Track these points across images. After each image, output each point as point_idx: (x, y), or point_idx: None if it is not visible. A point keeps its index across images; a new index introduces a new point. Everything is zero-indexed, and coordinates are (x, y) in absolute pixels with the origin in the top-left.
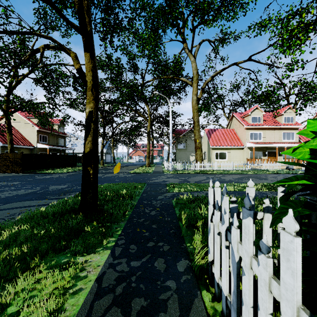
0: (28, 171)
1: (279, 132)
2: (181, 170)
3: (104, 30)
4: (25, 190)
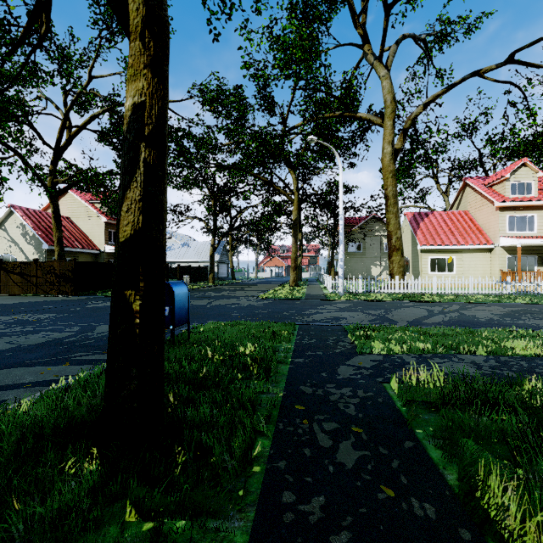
0: (86, 292)
1: None
2: (360, 293)
3: None
4: (45, 334)
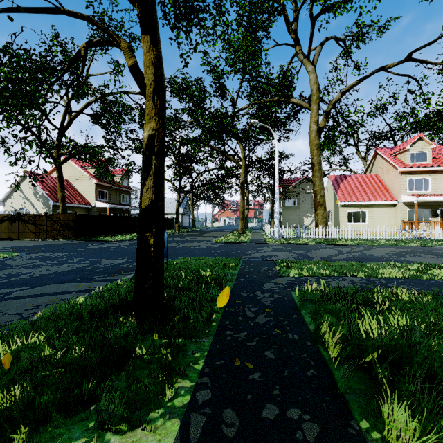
0: (83, 237)
1: None
2: (292, 238)
3: (176, 13)
4: (68, 265)
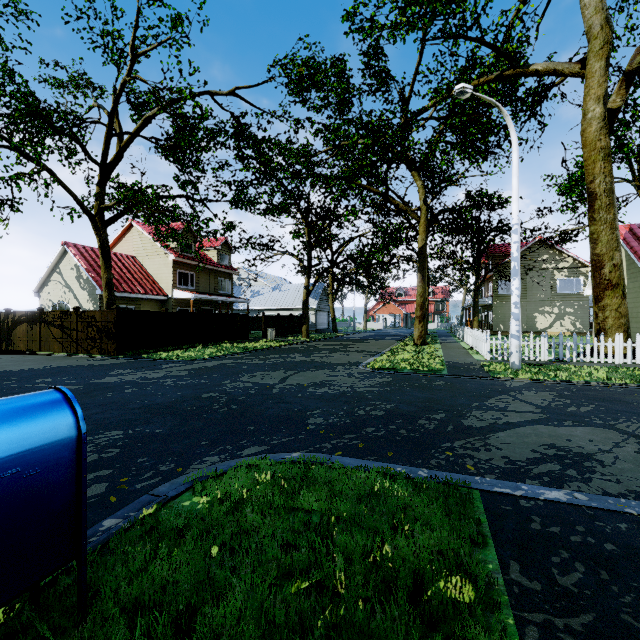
0: (133, 351)
1: None
2: (547, 362)
3: None
4: None
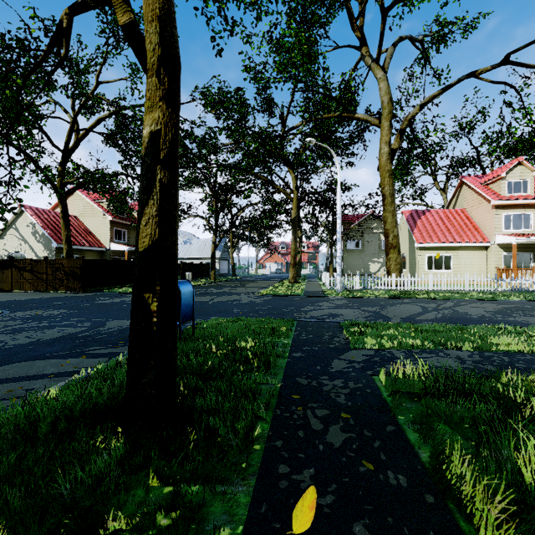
0: (93, 288)
1: None
2: (358, 289)
3: None
4: (60, 329)
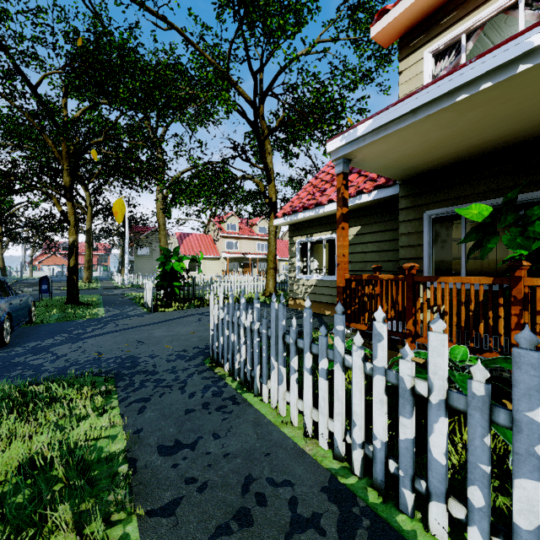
0: None
1: (254, 242)
2: (141, 284)
3: None
4: None
